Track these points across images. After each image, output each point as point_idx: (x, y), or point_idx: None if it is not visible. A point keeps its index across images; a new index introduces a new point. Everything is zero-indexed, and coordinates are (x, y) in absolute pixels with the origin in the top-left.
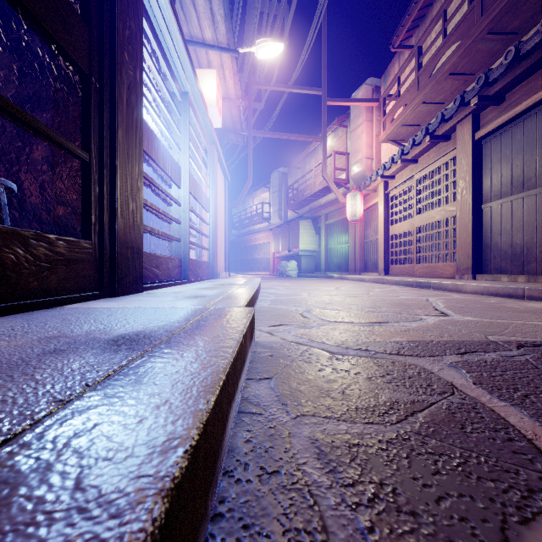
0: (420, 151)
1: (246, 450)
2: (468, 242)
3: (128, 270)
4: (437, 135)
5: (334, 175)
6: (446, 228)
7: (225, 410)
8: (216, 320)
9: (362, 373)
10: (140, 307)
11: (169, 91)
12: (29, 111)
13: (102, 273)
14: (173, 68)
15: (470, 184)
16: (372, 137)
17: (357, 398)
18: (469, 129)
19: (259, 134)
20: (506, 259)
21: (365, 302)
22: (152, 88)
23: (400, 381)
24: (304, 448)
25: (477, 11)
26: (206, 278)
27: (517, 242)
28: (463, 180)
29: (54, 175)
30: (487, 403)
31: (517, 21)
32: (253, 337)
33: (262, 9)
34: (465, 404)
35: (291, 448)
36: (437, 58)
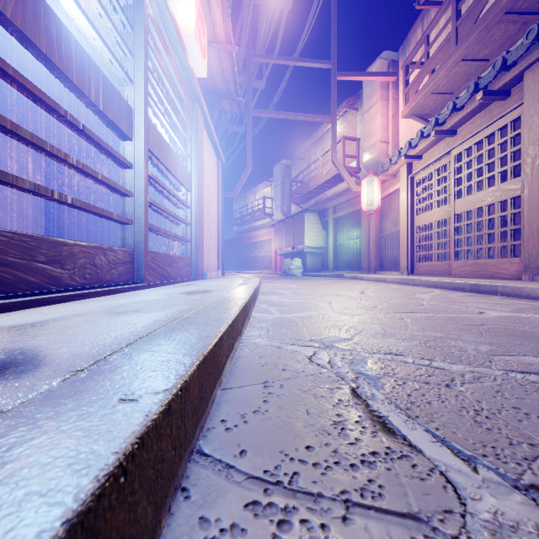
0: (462, 117)
1: None
2: None
3: None
4: (492, 91)
5: (344, 163)
6: (504, 213)
7: None
8: None
9: None
10: None
11: None
12: None
13: None
14: None
15: None
16: (387, 118)
17: None
18: None
19: (260, 113)
20: None
21: (455, 331)
22: None
23: None
24: None
25: None
26: (183, 279)
27: None
28: (536, 145)
29: None
30: None
31: None
32: None
33: None
34: None
35: None
36: None
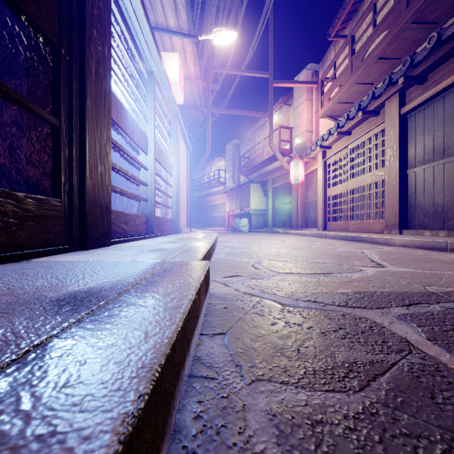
0: (353, 124)
1: (195, 430)
2: (395, 202)
3: (96, 226)
4: (368, 111)
5: (280, 146)
6: (376, 190)
7: (170, 387)
8: (171, 274)
9: (314, 327)
10: (102, 261)
11: (138, 70)
12: (6, 82)
13: (71, 229)
14: (140, 49)
15: (397, 152)
16: (311, 114)
17: (314, 357)
18: (396, 105)
19: (216, 110)
20: (429, 217)
21: (308, 254)
22: (121, 66)
23: (353, 337)
24: (261, 427)
25: (403, 4)
26: (170, 233)
27: (438, 202)
28: (391, 149)
29: (28, 140)
30: (449, 364)
31: (437, 12)
32: (208, 289)
33: (219, 4)
34: (426, 365)
35: (247, 427)
36: (368, 44)
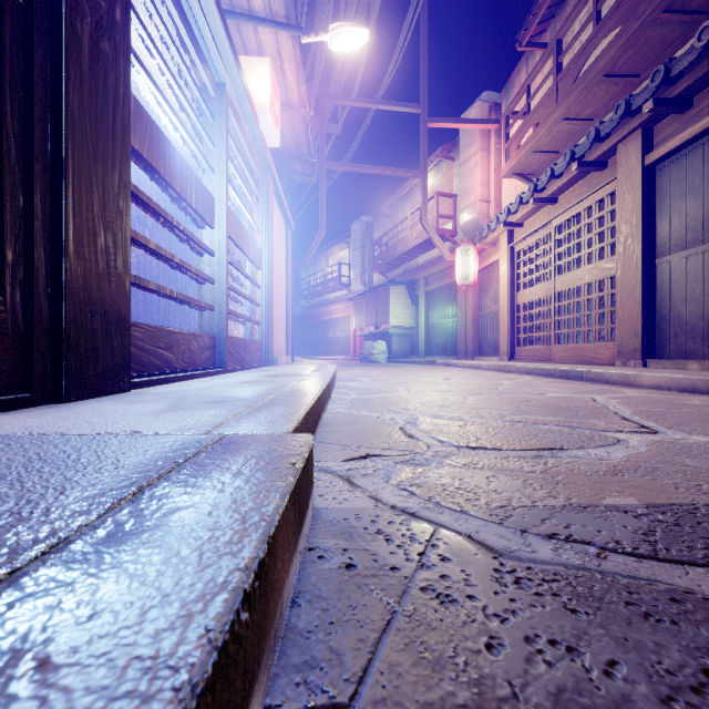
0: (561, 185)
1: None
2: (636, 313)
3: (94, 353)
4: (588, 162)
5: (437, 225)
6: (601, 293)
7: None
8: (195, 493)
9: (623, 663)
10: (61, 435)
11: (197, 82)
12: None
13: (30, 360)
14: (199, 40)
15: (638, 229)
16: (488, 172)
17: None
18: (637, 151)
19: (335, 166)
20: (695, 337)
21: (500, 404)
22: (159, 61)
23: None
24: None
25: None
26: (256, 365)
27: None
28: (628, 224)
29: None
30: None
31: None
32: (310, 503)
33: None
34: None
35: None
36: (586, 53)
